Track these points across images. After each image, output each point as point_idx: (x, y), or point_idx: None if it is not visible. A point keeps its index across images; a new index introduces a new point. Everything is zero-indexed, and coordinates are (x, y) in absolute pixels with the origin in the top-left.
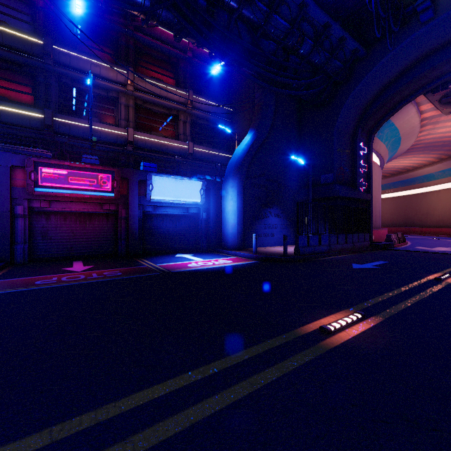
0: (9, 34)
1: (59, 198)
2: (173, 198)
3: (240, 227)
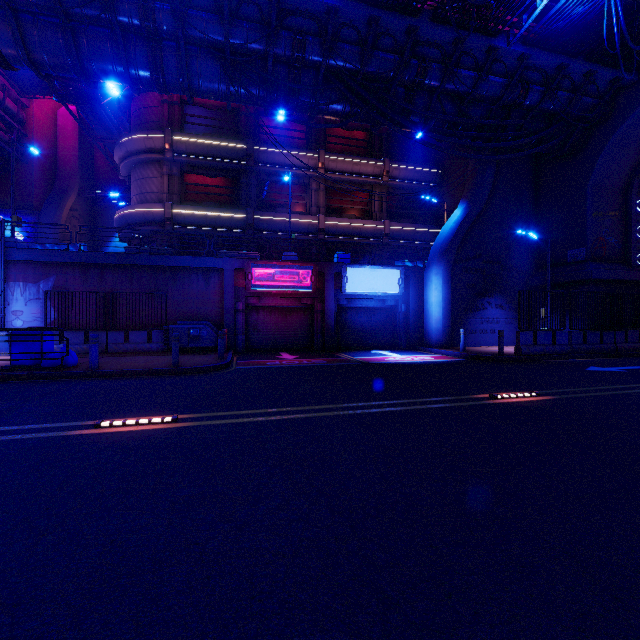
0: (221, 147)
1: (267, 294)
2: (368, 290)
3: (447, 321)
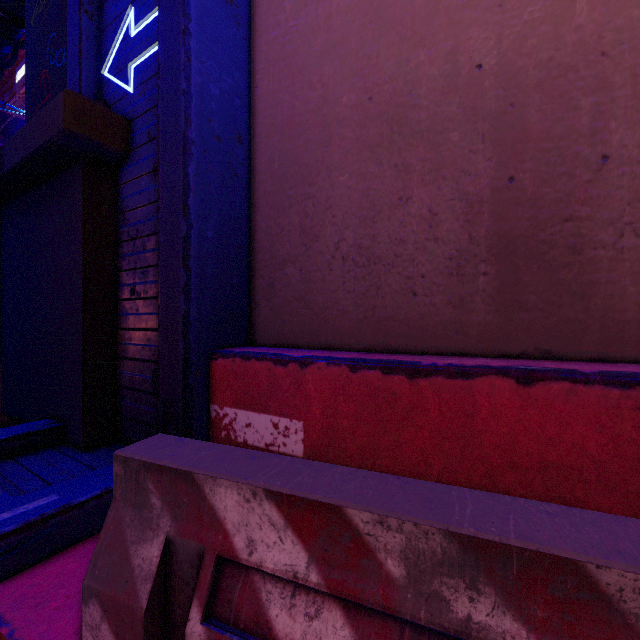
0: None
1: None
2: None
3: None
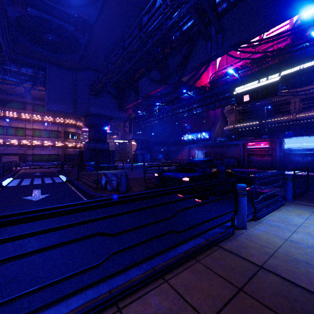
0: None
1: (253, 150)
2: (296, 146)
3: None
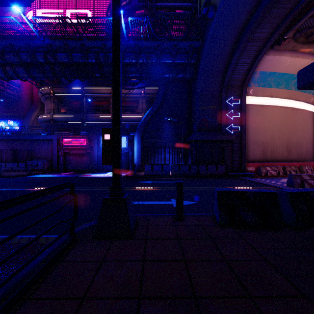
0: (71, 89)
1: (71, 149)
2: None
3: (139, 159)
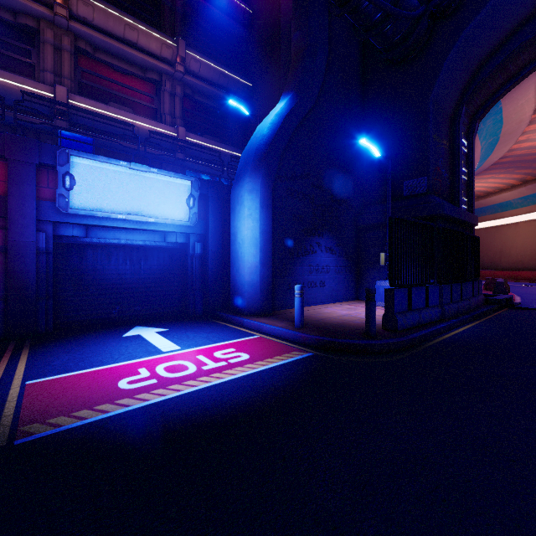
0: None
1: None
2: (127, 210)
3: (266, 270)
